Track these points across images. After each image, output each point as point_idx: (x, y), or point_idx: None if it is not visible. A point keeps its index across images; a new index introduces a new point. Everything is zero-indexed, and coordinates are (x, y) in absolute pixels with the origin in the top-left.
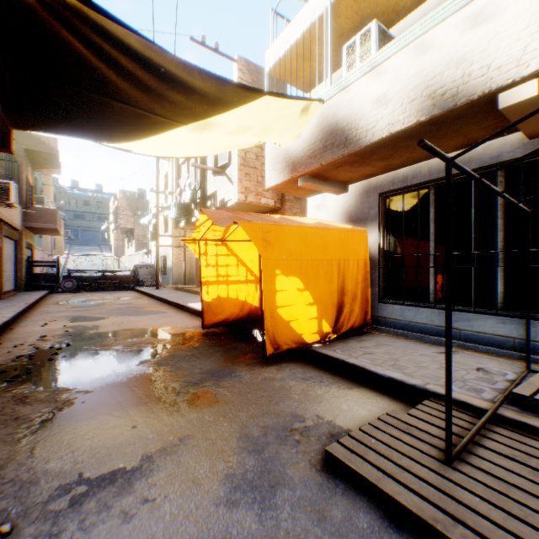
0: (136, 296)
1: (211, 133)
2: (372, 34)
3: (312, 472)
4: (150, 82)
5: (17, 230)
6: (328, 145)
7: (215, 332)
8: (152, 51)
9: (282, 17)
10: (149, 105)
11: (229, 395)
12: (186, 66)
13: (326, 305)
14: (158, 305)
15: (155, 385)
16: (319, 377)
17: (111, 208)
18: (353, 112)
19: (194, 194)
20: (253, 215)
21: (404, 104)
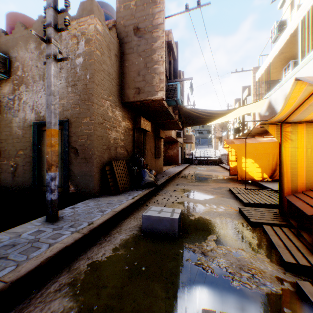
0: (218, 167)
1: (227, 117)
2: (289, 66)
3: (225, 190)
4: (208, 114)
5: (181, 143)
6: (269, 112)
7: (234, 177)
8: (208, 111)
9: (264, 55)
10: (209, 118)
11: (222, 184)
12: (215, 111)
13: (265, 168)
14: (223, 170)
15: (209, 181)
16: (250, 186)
17: (212, 127)
18: (273, 102)
19: (239, 124)
20: (242, 139)
21: (282, 103)
